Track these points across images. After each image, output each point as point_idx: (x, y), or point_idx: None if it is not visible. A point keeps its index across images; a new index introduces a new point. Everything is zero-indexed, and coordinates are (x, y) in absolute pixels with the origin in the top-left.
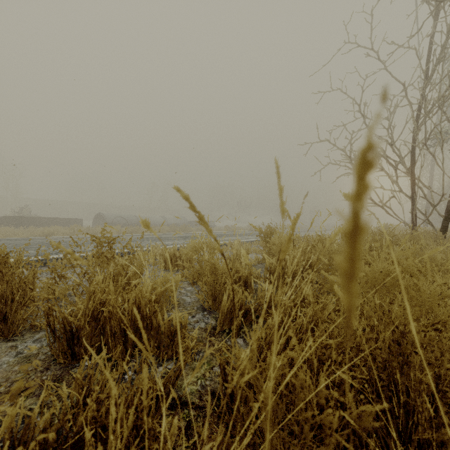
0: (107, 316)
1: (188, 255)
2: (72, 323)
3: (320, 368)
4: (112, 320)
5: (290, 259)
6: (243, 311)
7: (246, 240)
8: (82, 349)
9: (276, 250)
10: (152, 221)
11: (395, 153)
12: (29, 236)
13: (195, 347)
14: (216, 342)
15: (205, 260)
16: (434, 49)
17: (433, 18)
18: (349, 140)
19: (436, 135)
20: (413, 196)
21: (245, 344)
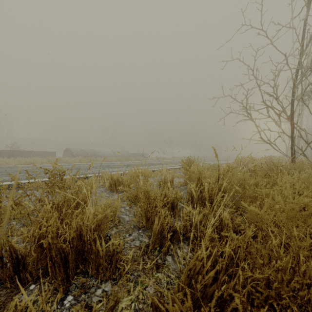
0: (47, 247)
1: (127, 181)
2: (17, 251)
3: (254, 311)
4: (52, 251)
5: (207, 185)
6: (171, 231)
7: (171, 167)
8: (28, 273)
9: (195, 177)
10: (105, 153)
11: (279, 105)
12: (16, 164)
13: (130, 270)
14: (148, 260)
15: (140, 188)
16: (308, 29)
17: (307, 6)
18: (246, 95)
19: (311, 91)
20: (292, 136)
21: (173, 261)
